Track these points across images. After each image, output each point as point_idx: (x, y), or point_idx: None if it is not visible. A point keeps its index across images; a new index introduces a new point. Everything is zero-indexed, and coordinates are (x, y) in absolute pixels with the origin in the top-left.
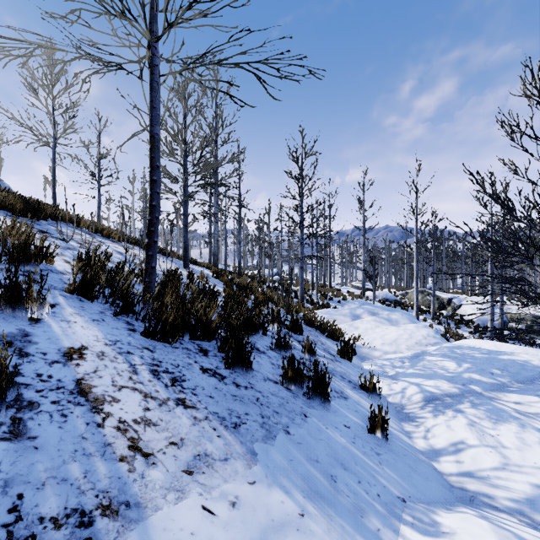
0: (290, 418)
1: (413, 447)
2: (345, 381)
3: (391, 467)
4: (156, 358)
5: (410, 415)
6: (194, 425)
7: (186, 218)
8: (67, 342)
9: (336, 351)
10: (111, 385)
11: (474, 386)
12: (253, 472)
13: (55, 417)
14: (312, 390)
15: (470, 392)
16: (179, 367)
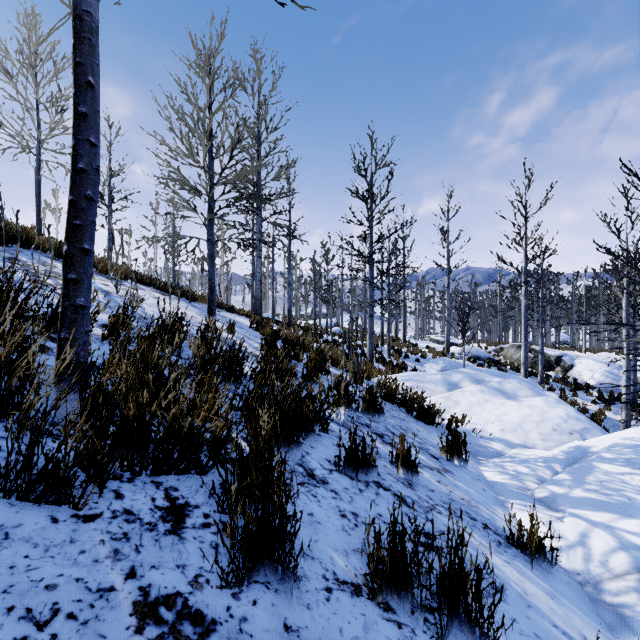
0: None
1: None
2: (479, 529)
3: None
4: None
5: (625, 614)
6: None
7: (212, 246)
8: None
9: (437, 447)
10: None
11: None
12: None
13: None
14: (446, 609)
15: None
16: (50, 624)
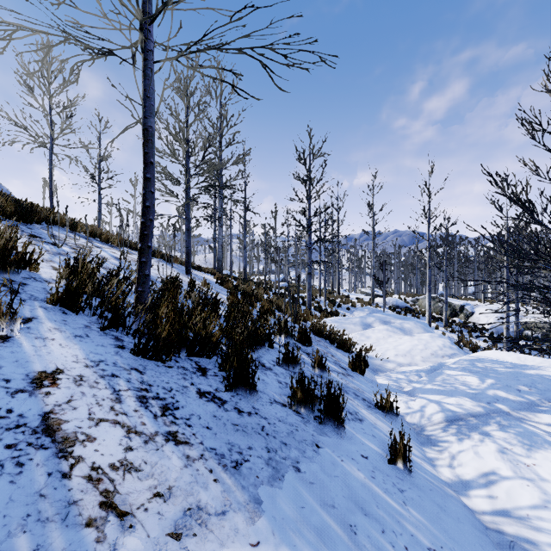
0: (300, 450)
1: (438, 478)
2: (359, 400)
3: (417, 507)
4: (146, 381)
5: (431, 438)
6: (186, 467)
7: (189, 222)
8: (38, 365)
9: (347, 363)
10: (87, 418)
11: (500, 404)
12: (257, 528)
13: (7, 467)
14: (324, 413)
15: (496, 412)
16: (172, 391)
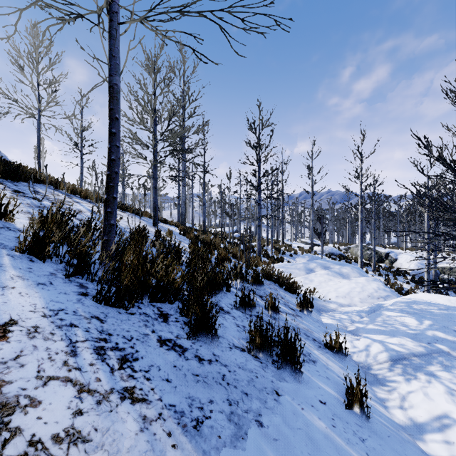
0: (261, 400)
1: (392, 421)
2: (310, 340)
3: None
4: (105, 329)
5: (379, 377)
6: (142, 432)
7: (156, 181)
8: None
9: (295, 305)
10: (35, 377)
11: (440, 344)
12: None
13: None
14: (282, 358)
15: (437, 352)
16: (132, 340)
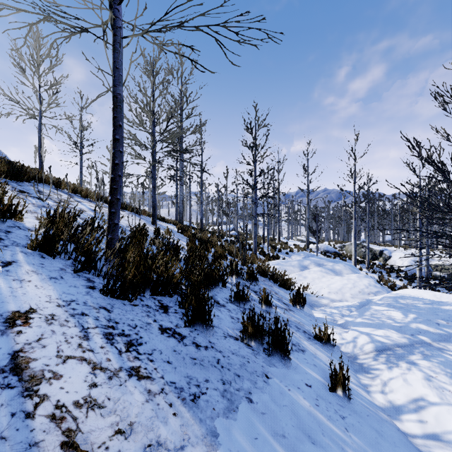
0: (252, 381)
1: (372, 404)
2: (300, 332)
3: (357, 433)
4: (112, 318)
5: (364, 366)
6: (147, 402)
7: (154, 181)
8: (13, 305)
9: (288, 300)
10: (55, 356)
11: (422, 336)
12: None
13: None
14: (272, 346)
15: (419, 343)
16: (136, 328)
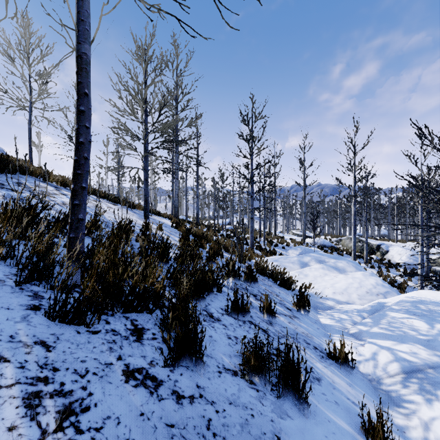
0: None
1: None
2: (311, 349)
3: None
4: (50, 362)
5: (392, 395)
6: None
7: (147, 173)
8: None
9: (291, 303)
10: None
11: None
12: None
13: None
14: (283, 383)
15: None
16: (86, 376)
